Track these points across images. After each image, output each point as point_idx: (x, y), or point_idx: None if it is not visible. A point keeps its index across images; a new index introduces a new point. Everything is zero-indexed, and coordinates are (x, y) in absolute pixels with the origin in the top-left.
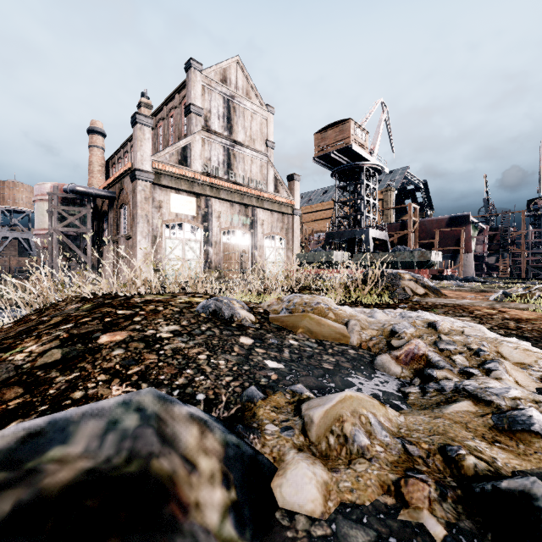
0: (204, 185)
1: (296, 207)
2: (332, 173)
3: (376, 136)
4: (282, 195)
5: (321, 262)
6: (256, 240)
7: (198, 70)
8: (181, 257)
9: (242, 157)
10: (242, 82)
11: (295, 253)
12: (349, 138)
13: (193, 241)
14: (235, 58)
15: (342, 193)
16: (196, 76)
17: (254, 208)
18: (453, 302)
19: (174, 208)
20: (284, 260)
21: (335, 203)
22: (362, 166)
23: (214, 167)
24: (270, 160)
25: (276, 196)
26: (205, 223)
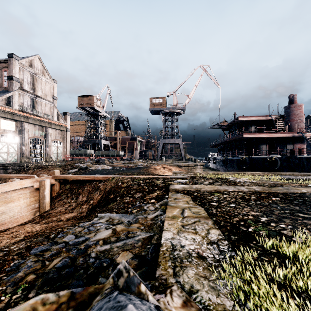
0: (20, 116)
1: (68, 128)
2: (86, 114)
3: (105, 100)
4: (61, 122)
5: (82, 154)
6: (47, 142)
7: (17, 59)
8: (7, 151)
9: (40, 103)
10: (40, 67)
11: (67, 149)
12: (93, 103)
13: (13, 143)
14: (37, 55)
15: (90, 124)
16: (16, 62)
17: (47, 128)
18: (112, 164)
19: (3, 127)
20: (62, 152)
21: (87, 127)
22: (99, 114)
23: (25, 107)
24: (55, 105)
25: (58, 123)
26: (20, 135)
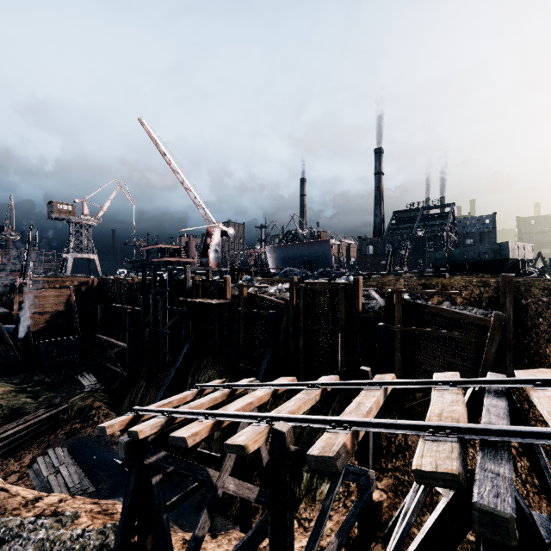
0: None
1: None
2: None
3: None
4: None
5: None
6: None
7: None
8: None
9: None
10: None
11: None
12: None
13: None
14: None
15: None
16: None
17: None
18: None
19: None
20: None
21: None
22: None
23: None
24: None
25: None
26: None
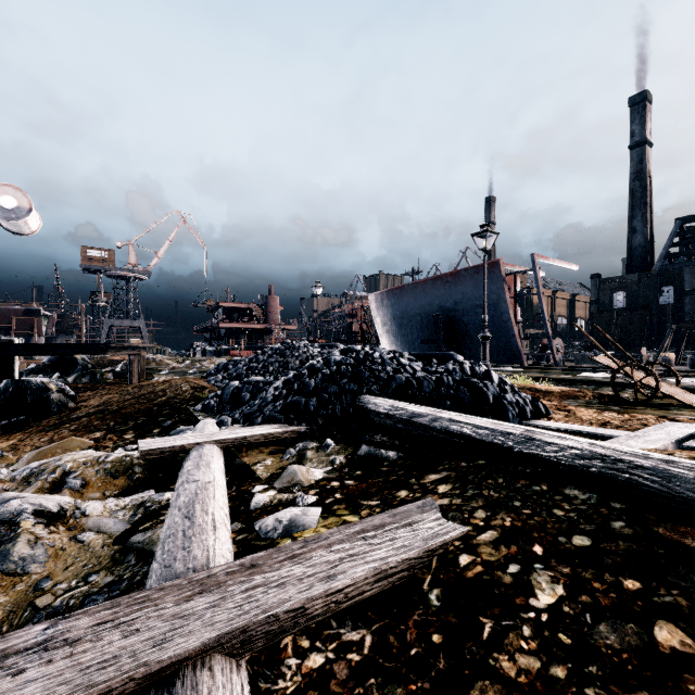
0: None
1: None
2: None
3: None
4: None
5: None
6: None
7: None
8: None
9: None
10: None
11: None
12: None
13: None
14: None
15: None
16: None
17: None
18: None
19: None
20: None
21: None
22: None
23: None
24: None
25: None
26: None
